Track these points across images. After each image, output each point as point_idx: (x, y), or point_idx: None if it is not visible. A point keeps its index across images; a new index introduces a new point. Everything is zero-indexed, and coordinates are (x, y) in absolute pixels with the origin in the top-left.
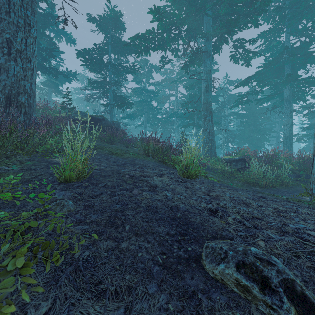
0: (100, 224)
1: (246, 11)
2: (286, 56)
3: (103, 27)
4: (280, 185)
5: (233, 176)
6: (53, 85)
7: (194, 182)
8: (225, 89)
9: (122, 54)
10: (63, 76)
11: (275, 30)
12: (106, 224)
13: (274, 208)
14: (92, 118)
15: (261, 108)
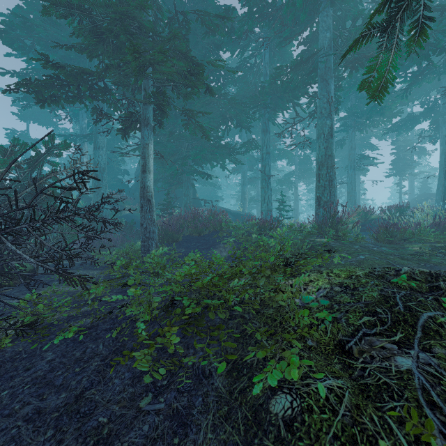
0: None
1: None
2: None
3: None
4: None
5: None
6: None
7: None
8: None
9: None
10: None
11: None
12: None
13: None
14: None
15: None
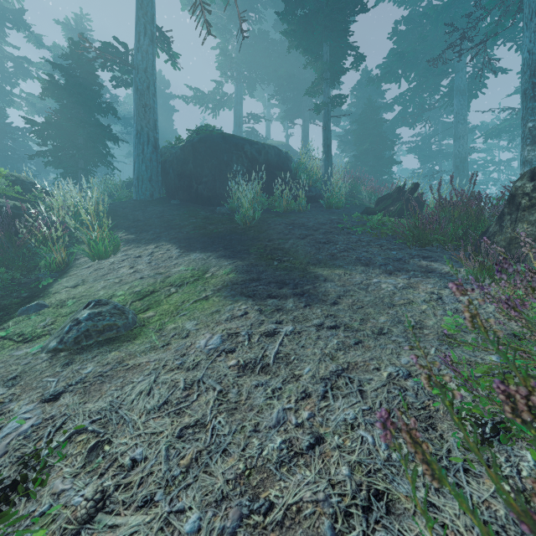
0: None
1: None
2: None
3: (435, 117)
4: None
5: None
6: None
7: None
8: None
9: (452, 137)
10: None
11: None
12: None
13: None
14: None
15: None
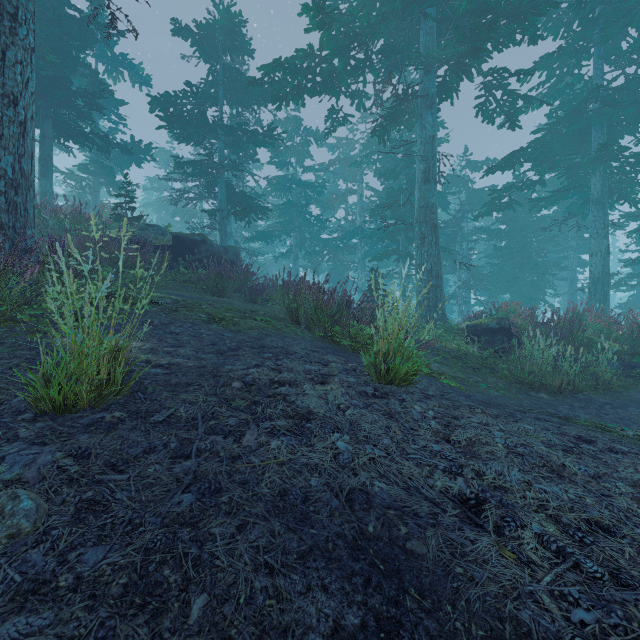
0: (104, 596)
1: (513, 7)
2: (594, 107)
3: (206, 47)
4: (593, 387)
5: (485, 368)
6: (102, 171)
7: (407, 398)
8: (462, 179)
9: (246, 106)
10: (121, 150)
11: (571, 52)
12: (126, 591)
13: (633, 484)
14: (180, 240)
15: (538, 218)
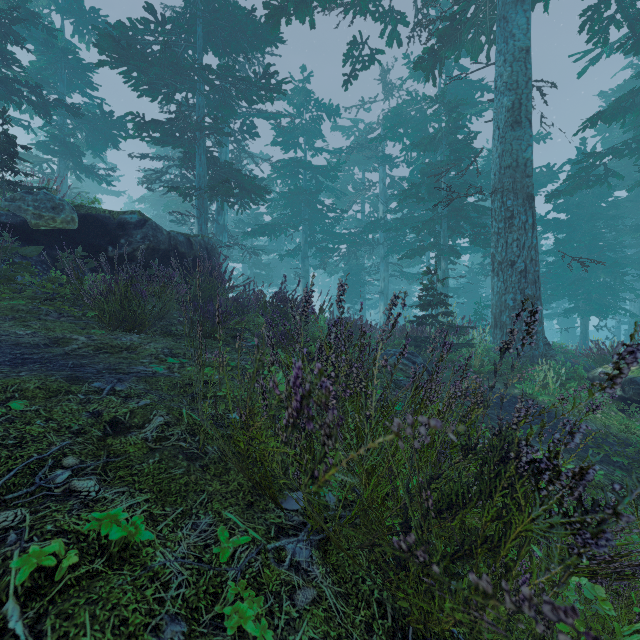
0: None
1: None
2: None
3: None
4: None
5: None
6: (62, 148)
7: None
8: None
9: (235, 50)
10: (67, 111)
11: None
12: None
13: None
14: (97, 222)
15: (614, 202)
